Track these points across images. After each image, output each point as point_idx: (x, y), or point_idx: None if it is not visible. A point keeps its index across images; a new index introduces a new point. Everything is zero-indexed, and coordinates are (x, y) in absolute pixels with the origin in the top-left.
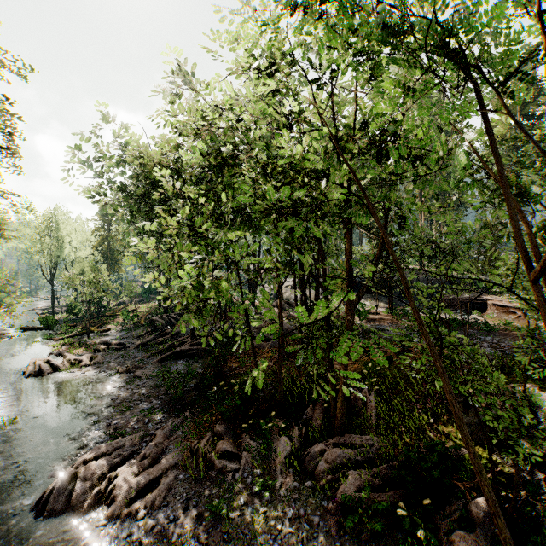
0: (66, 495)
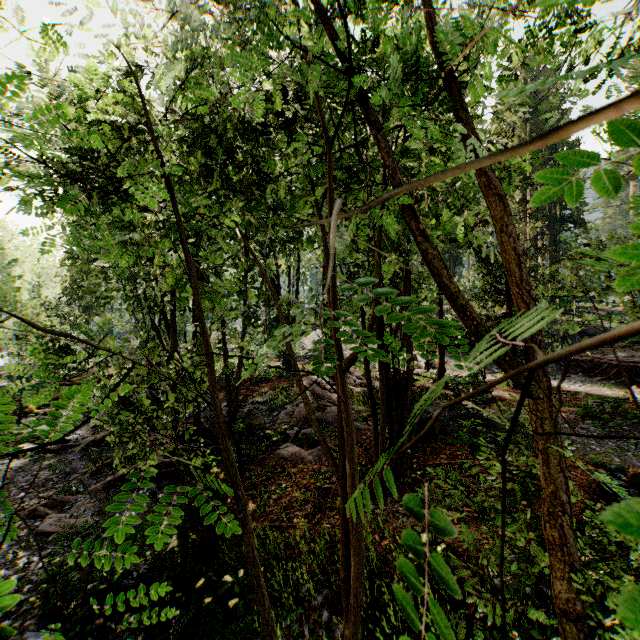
0: None
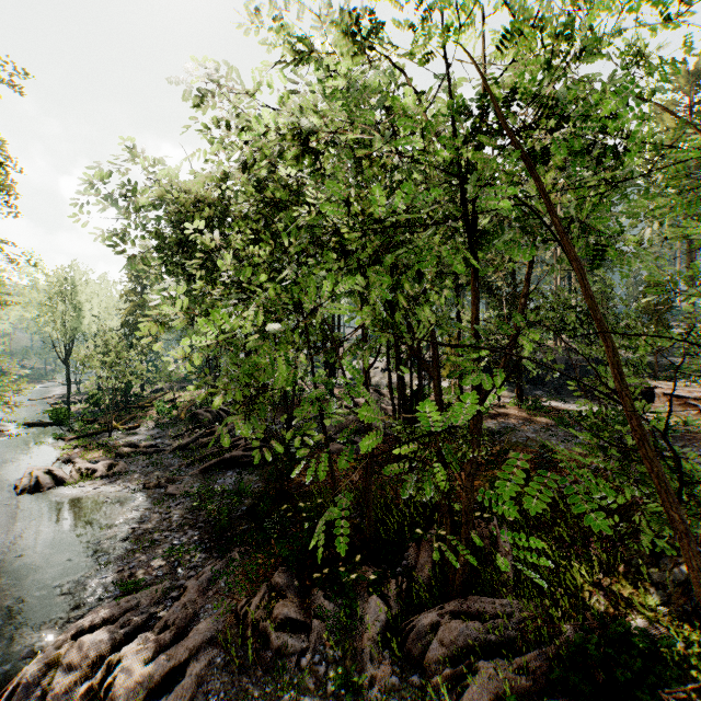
0: (39, 694)
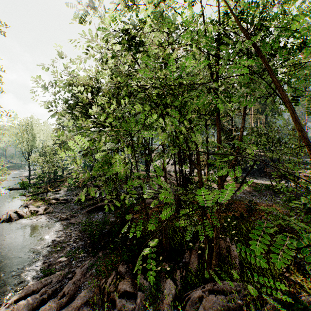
0: None
